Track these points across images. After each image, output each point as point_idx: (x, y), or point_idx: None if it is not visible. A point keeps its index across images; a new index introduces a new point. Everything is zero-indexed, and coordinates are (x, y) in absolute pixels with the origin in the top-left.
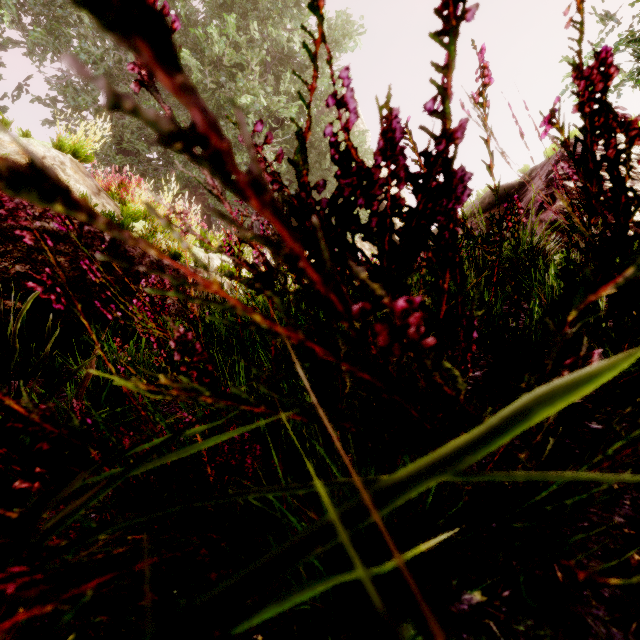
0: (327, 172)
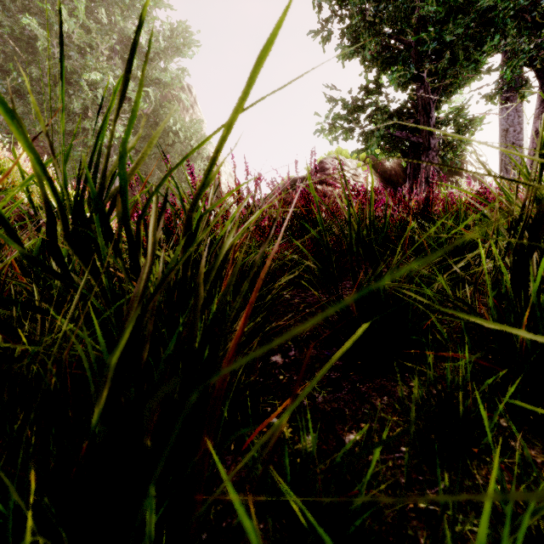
0: (170, 148)
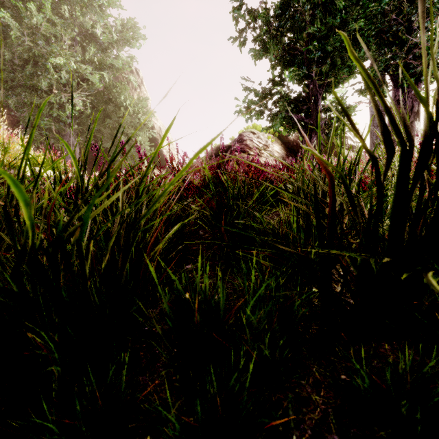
0: (121, 119)
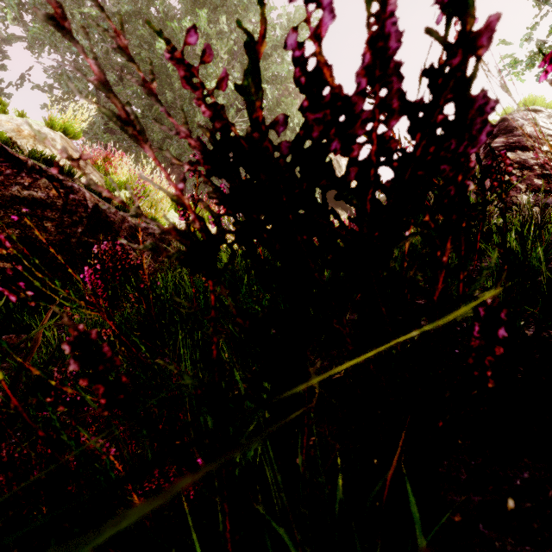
0: None
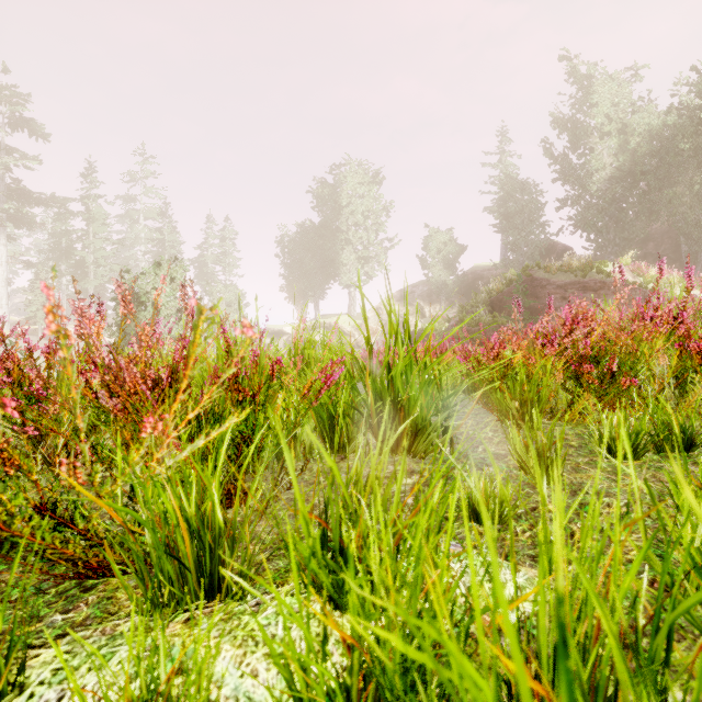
0: None
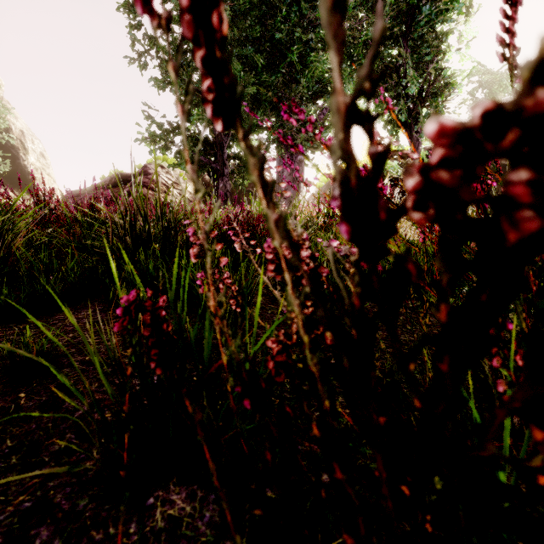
0: None
